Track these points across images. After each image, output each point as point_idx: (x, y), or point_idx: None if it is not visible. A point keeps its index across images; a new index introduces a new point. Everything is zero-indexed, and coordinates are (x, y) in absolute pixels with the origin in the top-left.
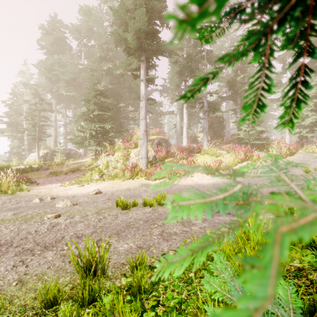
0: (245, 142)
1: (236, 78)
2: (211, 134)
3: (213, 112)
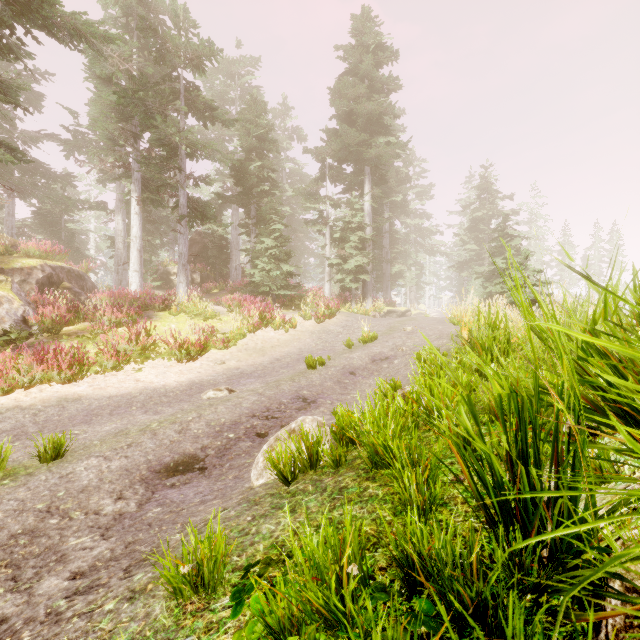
0: (264, 291)
1: (249, 164)
2: (203, 271)
3: (201, 222)
